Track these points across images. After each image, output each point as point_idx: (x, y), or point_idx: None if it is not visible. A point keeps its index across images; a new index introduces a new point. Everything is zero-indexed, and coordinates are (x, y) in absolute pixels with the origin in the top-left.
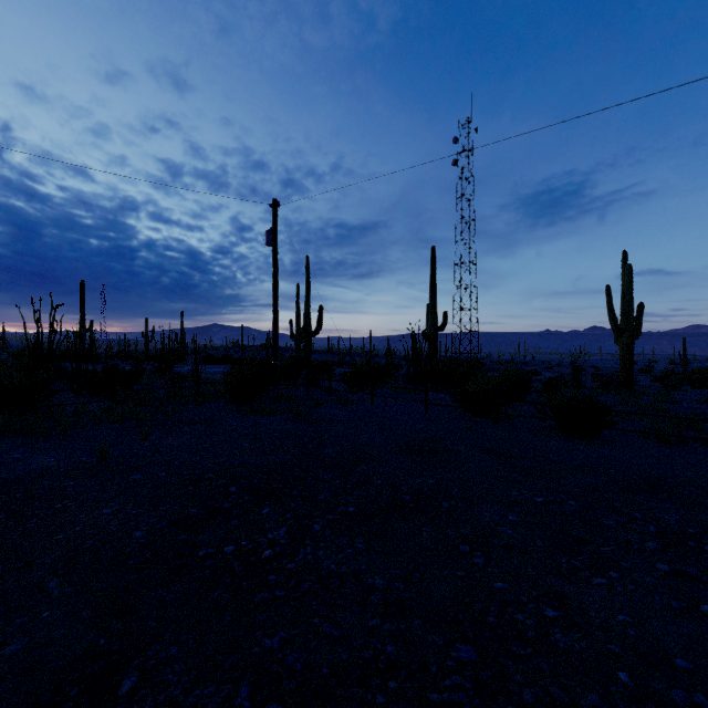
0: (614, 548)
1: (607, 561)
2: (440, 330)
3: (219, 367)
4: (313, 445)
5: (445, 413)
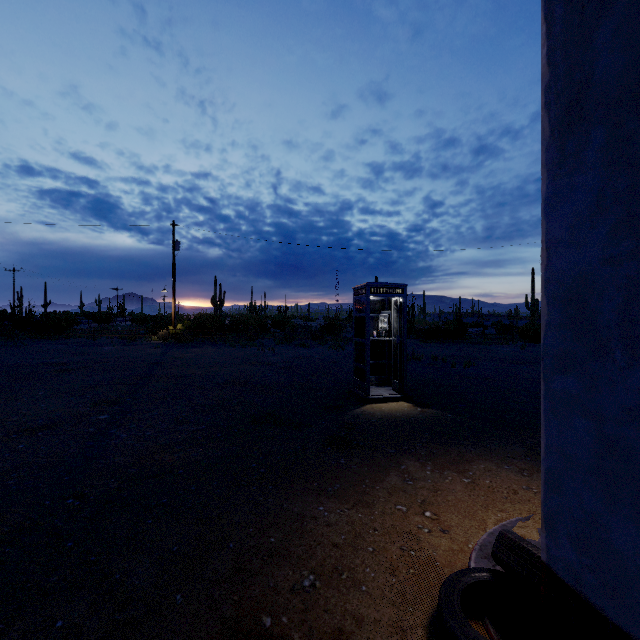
0: None
1: None
2: None
3: None
4: None
5: None
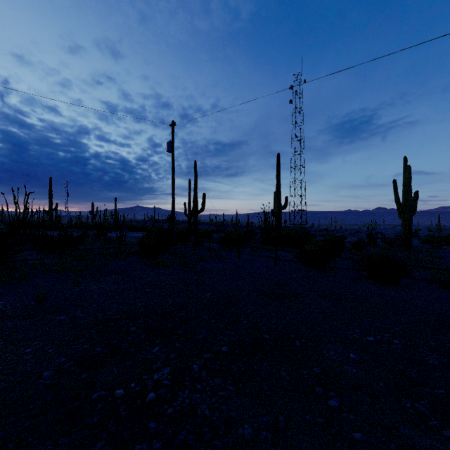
0: (446, 389)
1: (447, 406)
2: (283, 209)
3: (138, 233)
4: (196, 290)
5: (288, 265)
